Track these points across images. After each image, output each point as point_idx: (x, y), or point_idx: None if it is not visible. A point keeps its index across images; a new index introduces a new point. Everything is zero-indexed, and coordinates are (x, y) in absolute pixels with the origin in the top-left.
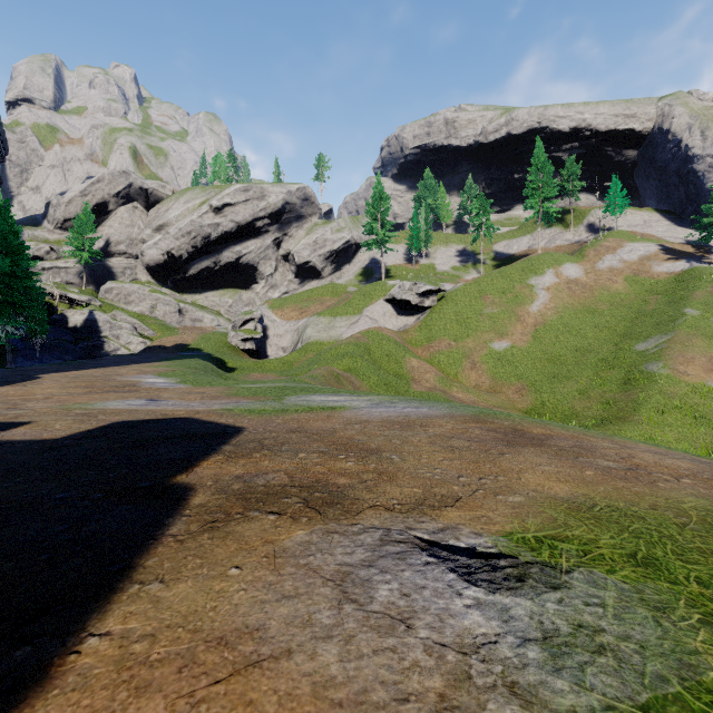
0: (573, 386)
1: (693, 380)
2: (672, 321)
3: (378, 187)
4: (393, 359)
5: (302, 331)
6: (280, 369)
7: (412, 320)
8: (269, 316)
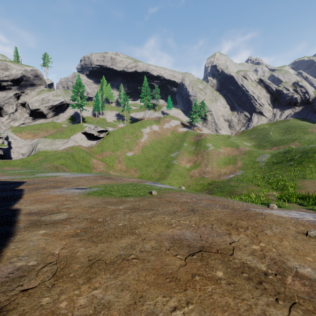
0: (152, 168)
1: (183, 165)
2: (181, 147)
3: (78, 80)
4: (85, 159)
5: (35, 145)
6: (21, 165)
7: (95, 142)
8: (12, 136)
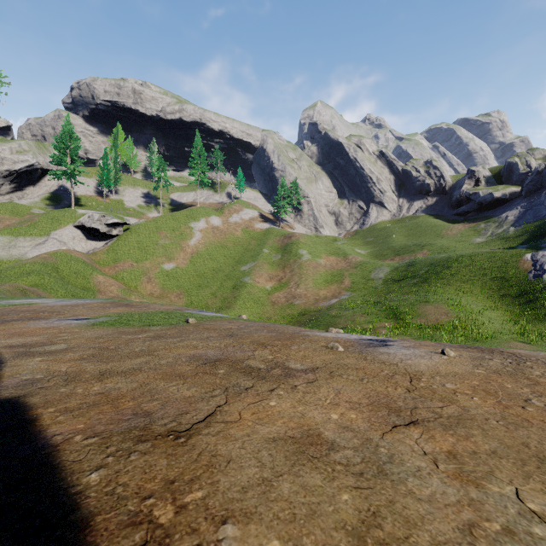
0: (209, 291)
1: (261, 285)
2: (258, 255)
3: (67, 126)
4: (82, 276)
5: None
6: None
7: (101, 244)
8: None
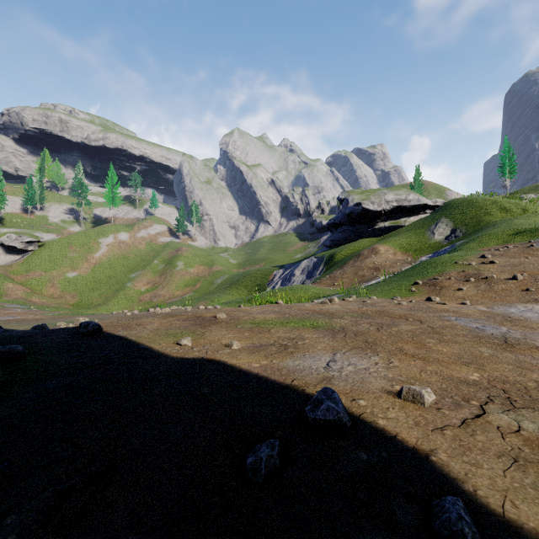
0: (98, 292)
1: (138, 288)
2: (148, 265)
3: None
4: None
5: None
6: None
7: (19, 258)
8: None
